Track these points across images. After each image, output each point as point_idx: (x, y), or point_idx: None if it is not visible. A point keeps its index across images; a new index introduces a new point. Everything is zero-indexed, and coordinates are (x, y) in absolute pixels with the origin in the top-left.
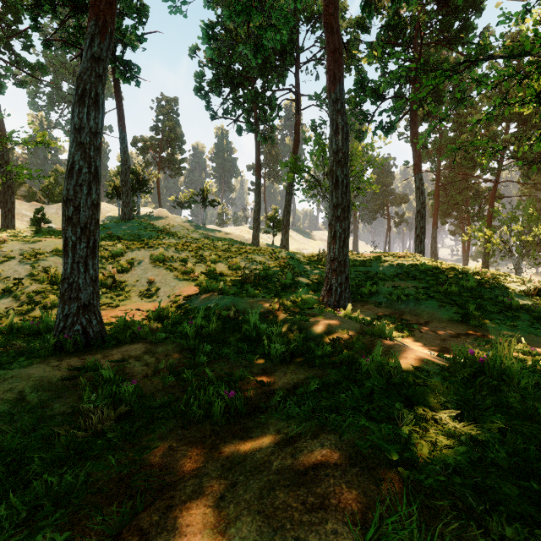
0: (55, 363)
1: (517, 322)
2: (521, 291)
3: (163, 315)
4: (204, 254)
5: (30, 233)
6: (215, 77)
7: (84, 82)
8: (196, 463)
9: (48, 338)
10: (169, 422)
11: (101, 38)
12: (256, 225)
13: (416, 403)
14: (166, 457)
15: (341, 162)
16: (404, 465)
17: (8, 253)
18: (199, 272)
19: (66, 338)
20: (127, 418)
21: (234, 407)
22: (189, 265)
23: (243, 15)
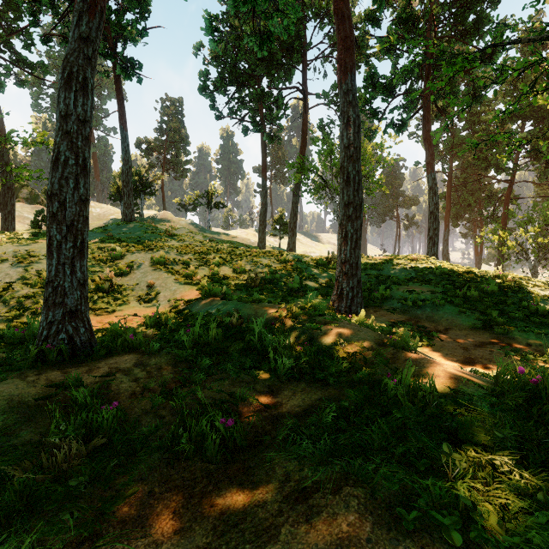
0: (32, 377)
1: (546, 330)
2: (546, 295)
3: (161, 322)
4: (208, 257)
5: (28, 235)
6: (220, 75)
7: (71, 64)
8: (180, 521)
9: (30, 348)
10: (153, 457)
11: (90, 16)
12: (262, 227)
13: (461, 439)
14: (143, 509)
15: (353, 157)
16: (467, 544)
17: (1, 255)
18: (201, 276)
19: (49, 348)
20: (103, 450)
21: (233, 439)
22: (191, 268)
23: (248, 5)
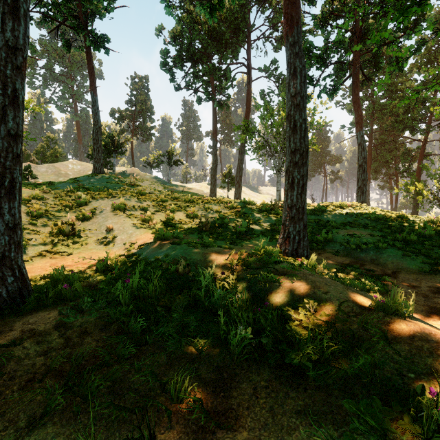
0: None
1: None
2: None
3: (111, 265)
4: (165, 204)
5: None
6: (178, 53)
7: None
8: None
9: None
10: None
11: None
12: (213, 180)
13: None
14: None
15: (300, 106)
16: None
17: None
18: (158, 220)
19: None
20: None
21: None
22: (148, 213)
23: None
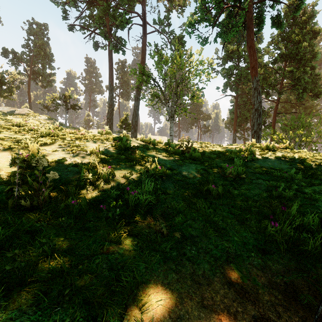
0: None
1: None
2: None
3: None
4: None
5: None
6: None
7: None
8: None
9: None
10: None
11: None
12: (109, 124)
13: None
14: None
15: None
16: None
17: None
18: None
19: None
20: None
21: None
22: None
23: None
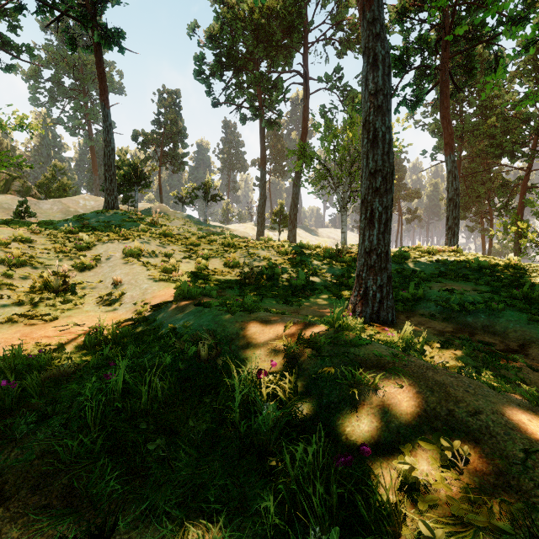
0: None
1: None
2: None
3: (107, 338)
4: (196, 248)
5: None
6: (216, 58)
7: None
8: None
9: None
10: None
11: None
12: (261, 220)
13: None
14: None
15: (382, 108)
16: None
17: None
18: (185, 270)
19: None
20: None
21: None
22: (172, 260)
23: None
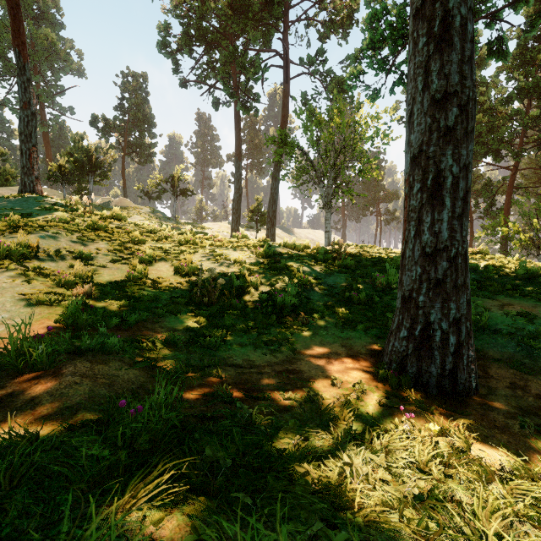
0: None
1: None
2: None
3: None
4: (136, 247)
5: None
6: (183, 29)
7: None
8: None
9: None
10: None
11: None
12: (236, 216)
13: None
14: None
15: None
16: None
17: None
18: (106, 281)
19: None
20: None
21: None
22: (78, 265)
23: None
